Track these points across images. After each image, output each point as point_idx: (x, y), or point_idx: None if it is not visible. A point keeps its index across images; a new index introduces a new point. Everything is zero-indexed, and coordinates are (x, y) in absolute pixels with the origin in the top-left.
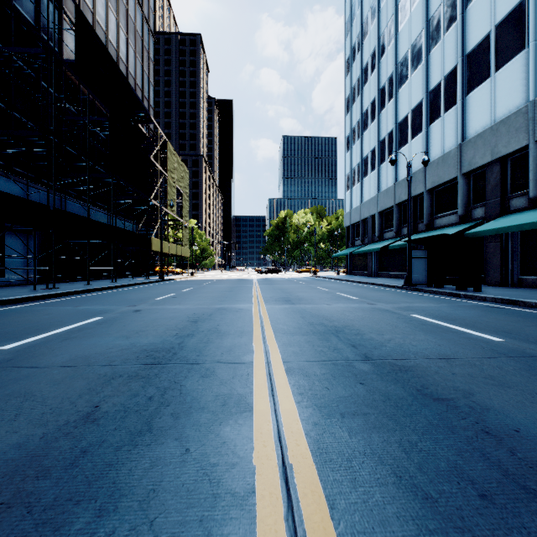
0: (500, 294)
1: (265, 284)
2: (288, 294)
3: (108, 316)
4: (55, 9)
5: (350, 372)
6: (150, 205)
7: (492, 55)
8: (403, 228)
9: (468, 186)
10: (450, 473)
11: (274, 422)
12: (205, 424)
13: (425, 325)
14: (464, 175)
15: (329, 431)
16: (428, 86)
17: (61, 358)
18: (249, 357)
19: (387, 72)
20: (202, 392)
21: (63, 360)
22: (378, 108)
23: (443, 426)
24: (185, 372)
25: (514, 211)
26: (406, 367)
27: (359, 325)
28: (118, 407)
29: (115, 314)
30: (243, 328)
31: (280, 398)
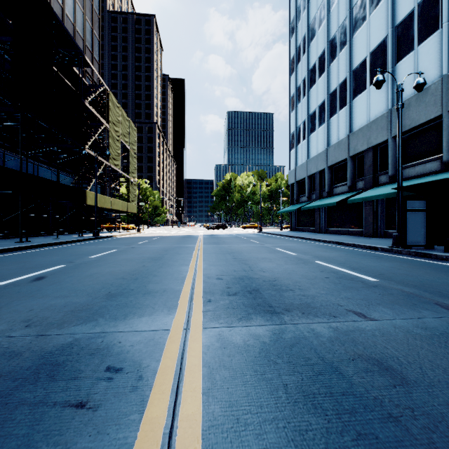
0: None
1: (211, 244)
2: (246, 267)
3: None
4: None
5: None
6: (83, 153)
7: None
8: (358, 182)
9: None
10: None
11: None
12: None
13: None
14: None
15: None
16: (394, 19)
17: None
18: None
19: (338, 20)
20: None
21: None
22: (328, 60)
23: None
24: None
25: None
26: None
27: None
28: None
29: None
30: None
31: None
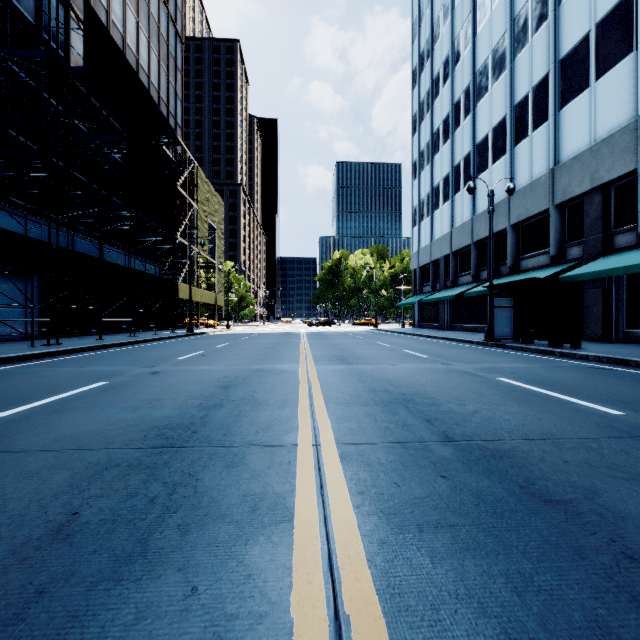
0: (604, 352)
1: (315, 339)
2: (343, 352)
3: (117, 380)
4: (61, 5)
5: (426, 460)
6: (177, 243)
7: (592, 60)
8: (482, 271)
9: (562, 220)
10: (590, 633)
11: (324, 539)
12: (224, 542)
13: (518, 393)
14: (557, 207)
15: (402, 555)
16: (513, 99)
17: (44, 439)
18: (292, 436)
19: (462, 83)
20: (225, 490)
21: (45, 441)
22: (452, 127)
23: (565, 547)
24: (205, 460)
25: (619, 249)
26: (500, 451)
27: (433, 391)
28: (105, 514)
29: (126, 377)
30: (286, 396)
31: (332, 501)
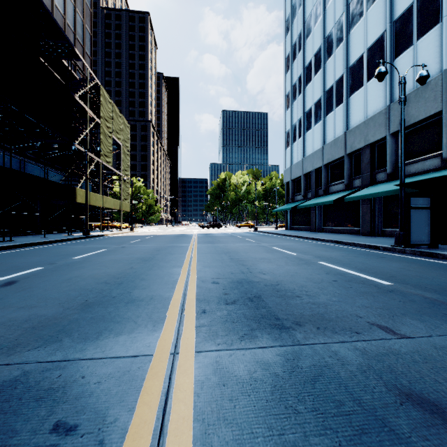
0: None
1: (205, 243)
2: (244, 269)
3: None
4: None
5: None
6: (72, 149)
7: None
8: (355, 180)
9: None
10: None
11: None
12: None
13: None
14: None
15: None
16: (392, 14)
17: None
18: None
19: (334, 17)
20: None
21: None
22: (324, 57)
23: None
24: None
25: None
26: None
27: None
28: None
29: None
30: None
31: None
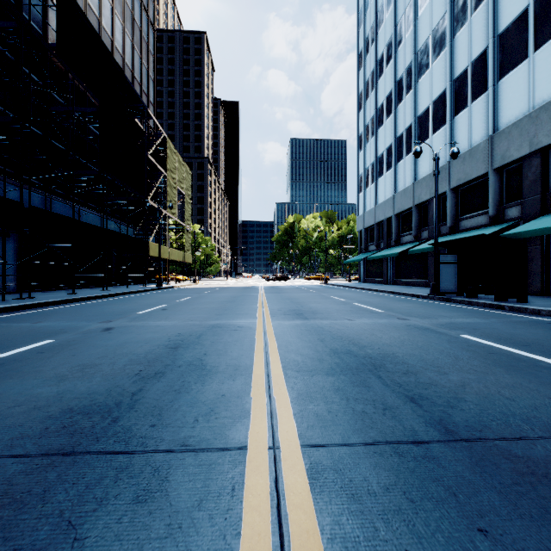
0: None
1: (272, 293)
2: (298, 306)
3: (63, 338)
4: None
5: (439, 484)
6: (147, 206)
7: (531, 33)
8: (423, 231)
9: (500, 183)
10: None
11: None
12: None
13: (496, 355)
14: (496, 171)
15: None
16: (452, 73)
17: None
18: (241, 429)
19: (404, 62)
20: None
21: None
22: (395, 102)
23: None
24: (107, 483)
25: None
26: (538, 462)
27: (402, 354)
28: None
29: (75, 334)
30: (239, 360)
31: None
